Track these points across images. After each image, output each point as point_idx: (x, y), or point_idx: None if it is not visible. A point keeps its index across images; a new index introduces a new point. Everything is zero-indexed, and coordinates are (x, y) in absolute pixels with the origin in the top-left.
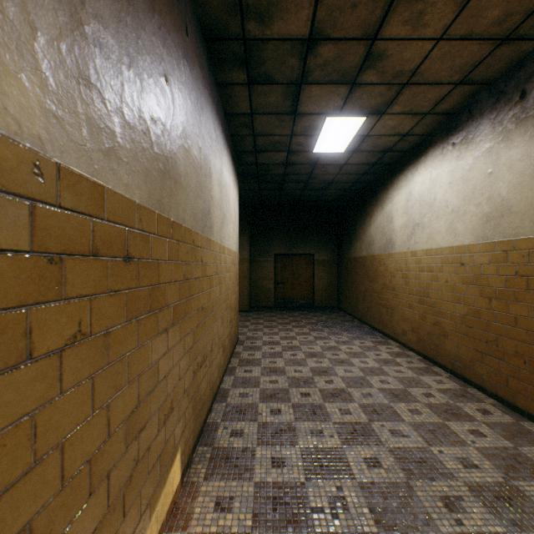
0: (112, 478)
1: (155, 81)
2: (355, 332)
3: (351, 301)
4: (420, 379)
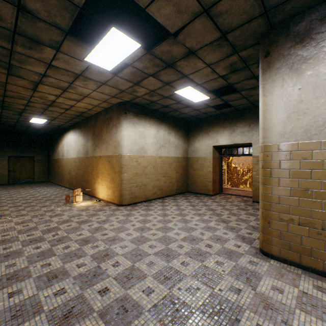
0: None
1: None
2: (51, 187)
3: (53, 177)
4: (64, 192)
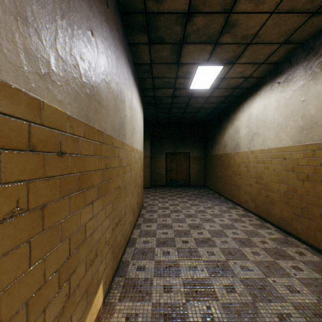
0: (47, 312)
1: (83, 32)
2: (216, 201)
3: (213, 182)
4: (257, 231)
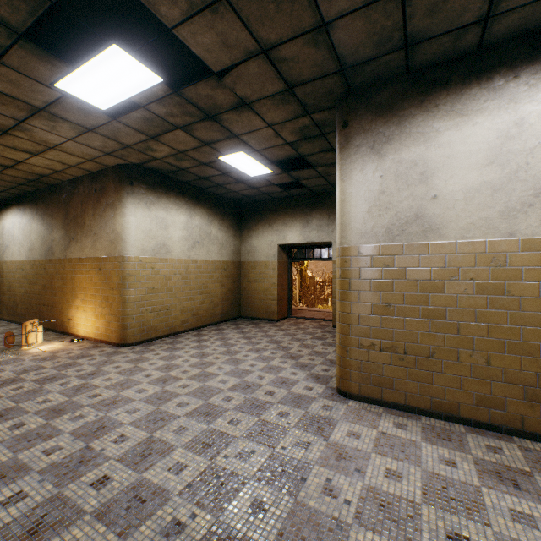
0: None
1: None
2: None
3: None
4: None
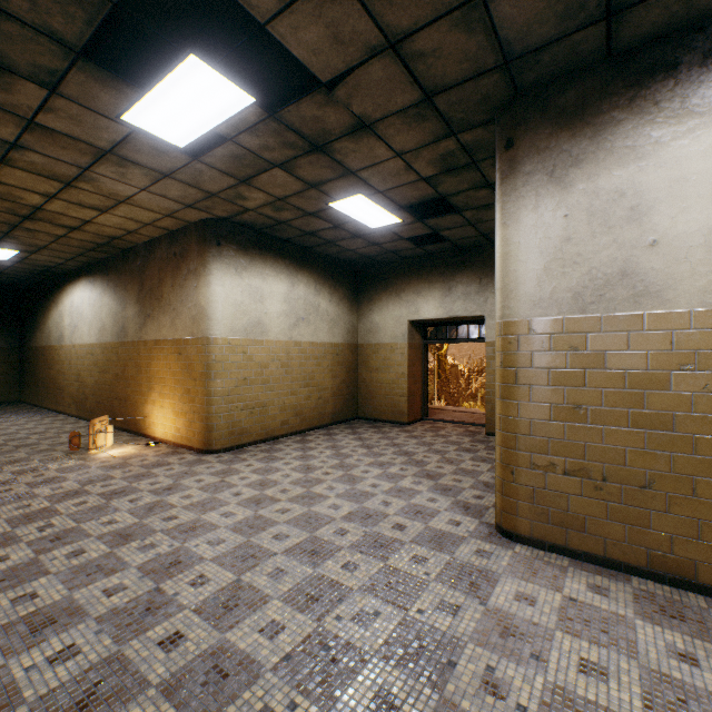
0: None
1: None
2: (29, 414)
3: (34, 391)
4: (64, 426)
